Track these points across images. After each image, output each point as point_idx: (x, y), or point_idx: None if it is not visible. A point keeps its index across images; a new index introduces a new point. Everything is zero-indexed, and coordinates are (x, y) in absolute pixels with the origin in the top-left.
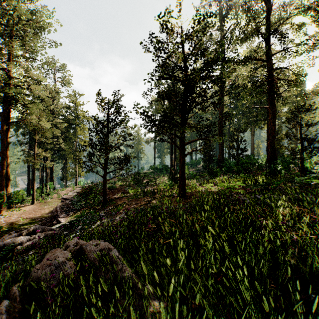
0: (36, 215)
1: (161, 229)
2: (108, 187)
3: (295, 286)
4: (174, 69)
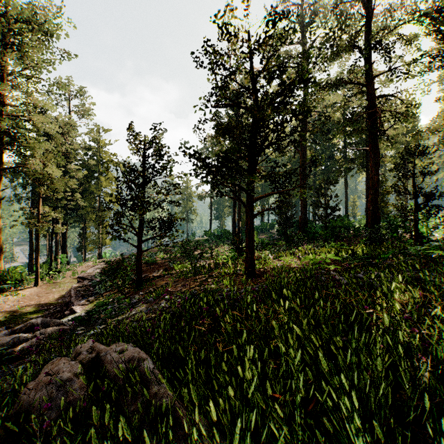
0: (41, 301)
1: (219, 324)
2: (145, 261)
3: (437, 428)
4: (238, 92)
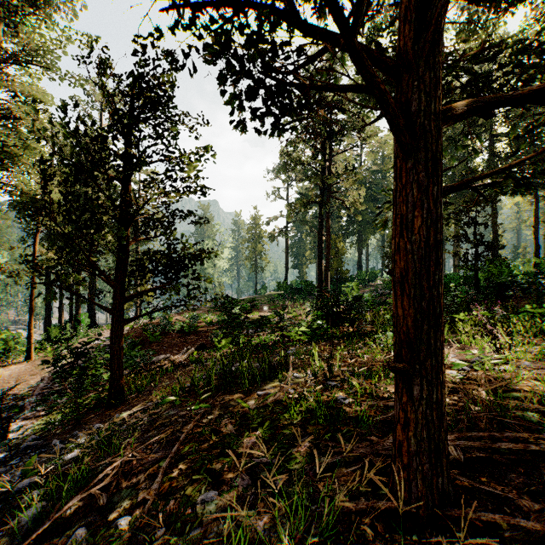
0: (14, 390)
1: None
2: (181, 327)
3: None
4: None
